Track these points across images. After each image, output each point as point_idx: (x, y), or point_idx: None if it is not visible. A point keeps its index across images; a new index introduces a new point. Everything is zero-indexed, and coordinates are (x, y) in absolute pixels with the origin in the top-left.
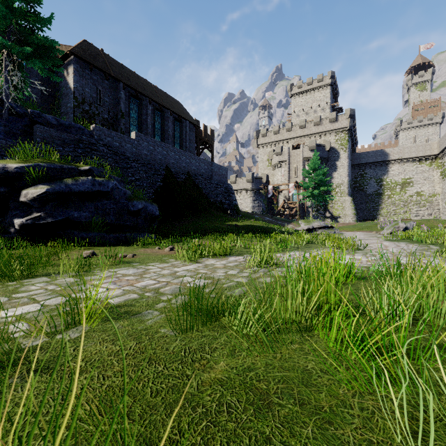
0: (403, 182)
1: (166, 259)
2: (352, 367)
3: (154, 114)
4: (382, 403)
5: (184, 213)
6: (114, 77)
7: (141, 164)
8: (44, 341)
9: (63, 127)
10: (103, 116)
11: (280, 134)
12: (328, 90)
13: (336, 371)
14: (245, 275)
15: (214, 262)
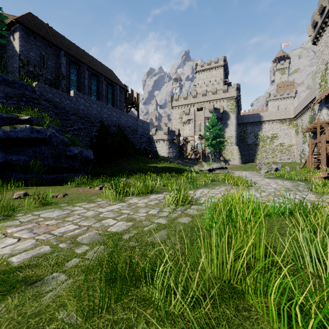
0: (272, 136)
1: (94, 198)
2: None
3: (91, 78)
4: None
5: (115, 157)
6: (56, 45)
7: (79, 117)
8: None
9: (7, 82)
10: (46, 77)
11: (188, 99)
12: (222, 69)
13: None
14: (165, 215)
15: (137, 200)
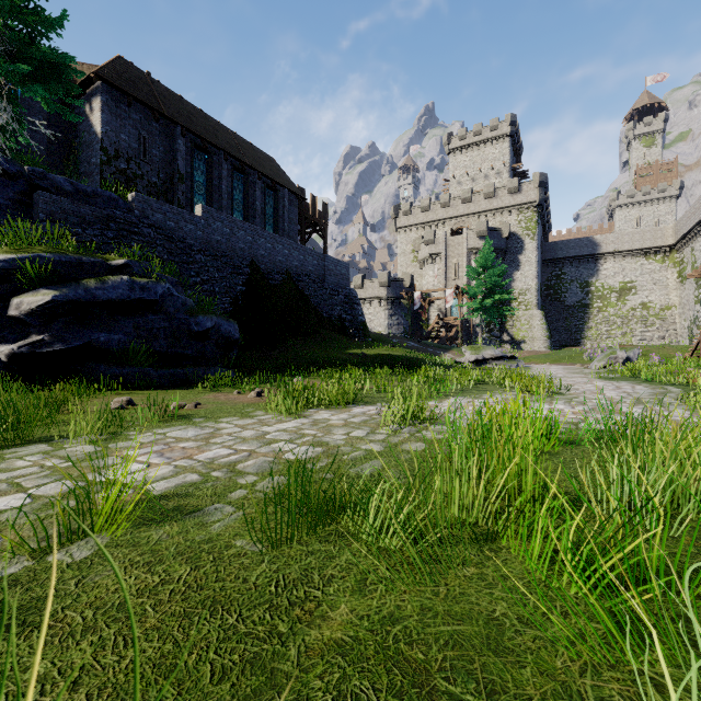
0: (622, 288)
1: (251, 411)
2: (574, 612)
3: (232, 177)
4: (635, 688)
5: (280, 335)
6: (168, 117)
7: (212, 256)
8: (24, 566)
9: (83, 195)
10: (150, 180)
11: (432, 211)
12: (506, 143)
13: (545, 620)
14: (380, 439)
15: (329, 416)
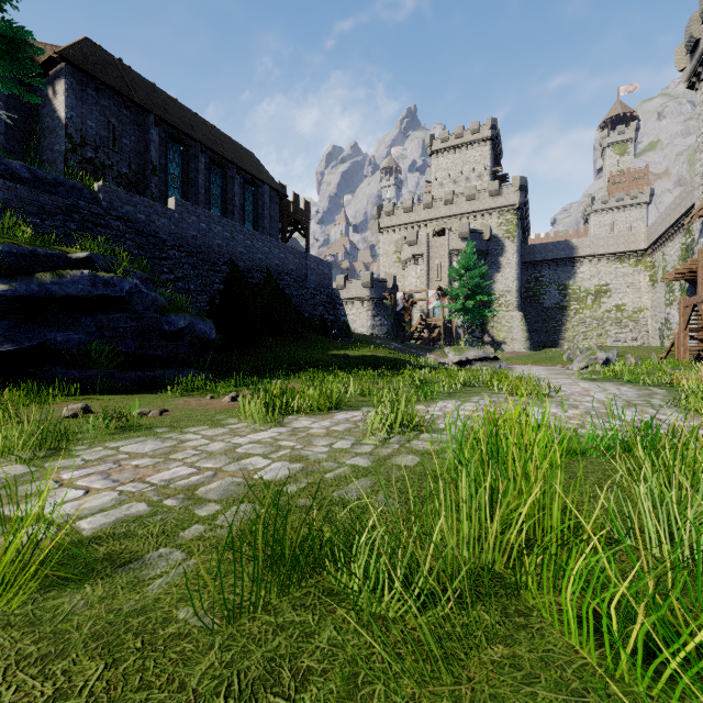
0: (597, 291)
1: (222, 419)
2: None
3: (209, 171)
4: None
5: (260, 336)
6: (139, 105)
7: (187, 252)
8: None
9: (43, 183)
10: (120, 170)
11: (414, 212)
12: (487, 147)
13: None
14: (366, 451)
15: (310, 423)
